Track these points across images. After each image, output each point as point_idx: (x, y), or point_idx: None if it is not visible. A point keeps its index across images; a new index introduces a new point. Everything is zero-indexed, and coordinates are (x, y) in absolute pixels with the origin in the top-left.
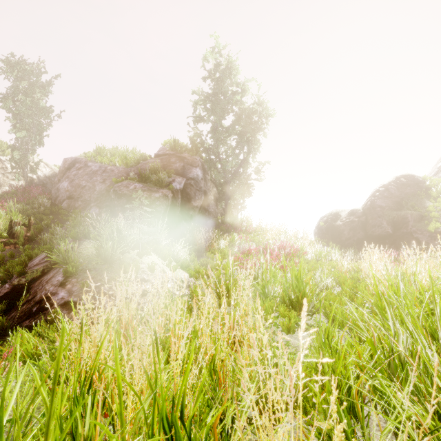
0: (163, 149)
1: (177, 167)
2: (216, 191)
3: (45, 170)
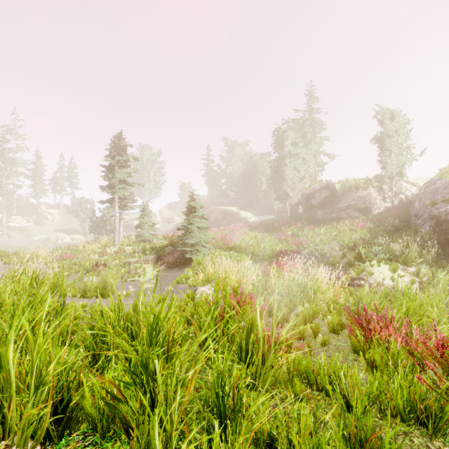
0: None
1: None
2: None
3: (412, 190)
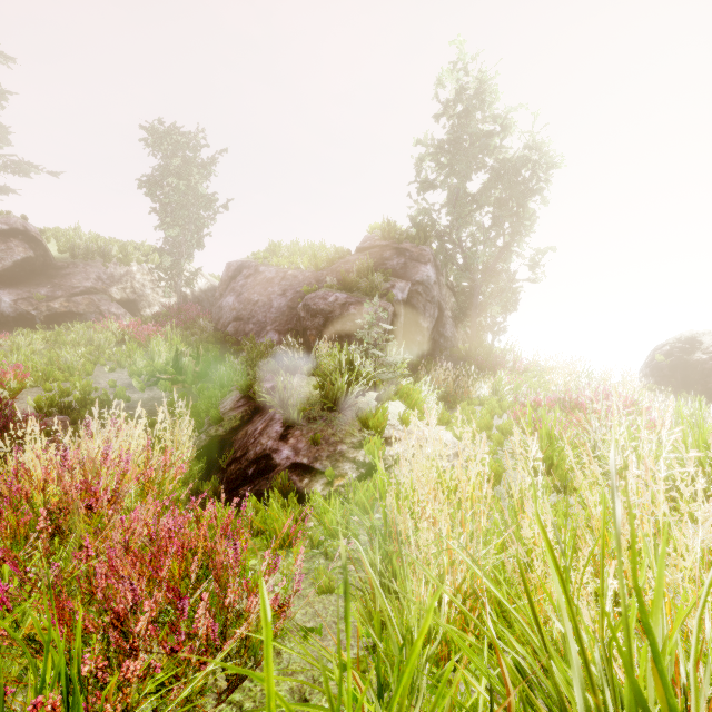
0: (370, 239)
1: (394, 265)
2: (455, 302)
3: (200, 282)
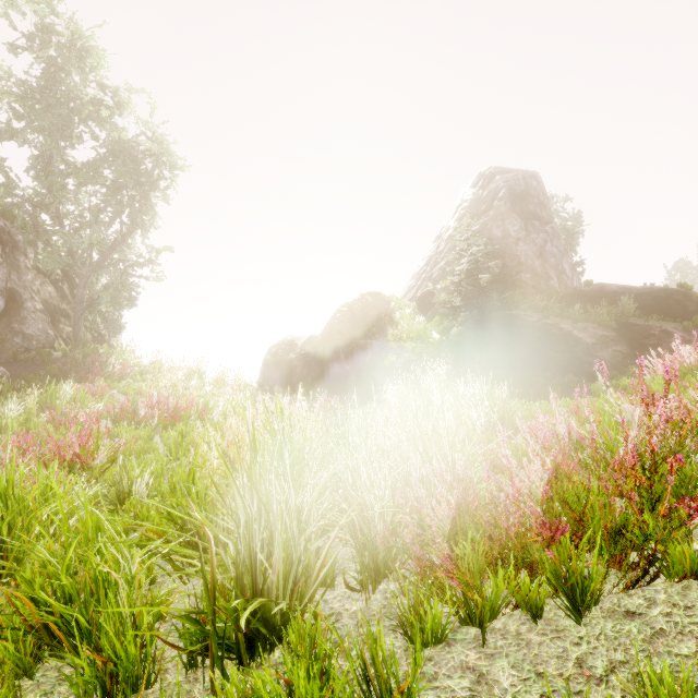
0: None
1: None
2: (55, 292)
3: None
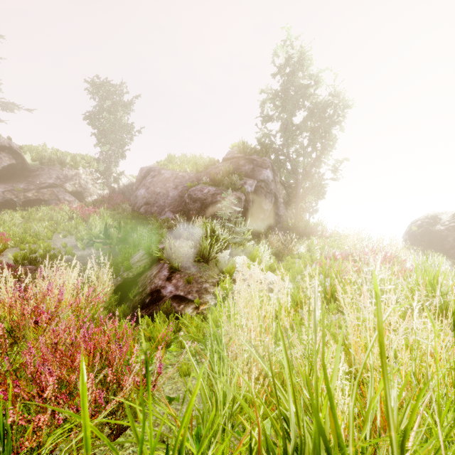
0: (231, 153)
1: (246, 169)
2: (285, 193)
3: (123, 180)
